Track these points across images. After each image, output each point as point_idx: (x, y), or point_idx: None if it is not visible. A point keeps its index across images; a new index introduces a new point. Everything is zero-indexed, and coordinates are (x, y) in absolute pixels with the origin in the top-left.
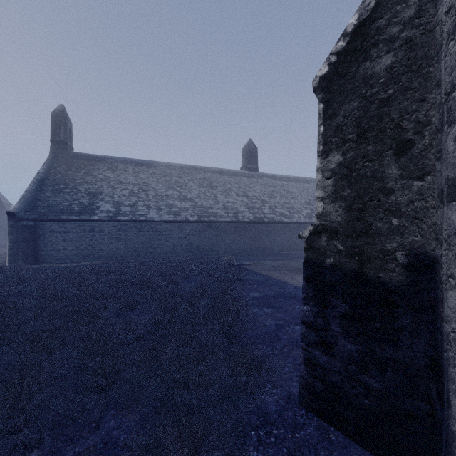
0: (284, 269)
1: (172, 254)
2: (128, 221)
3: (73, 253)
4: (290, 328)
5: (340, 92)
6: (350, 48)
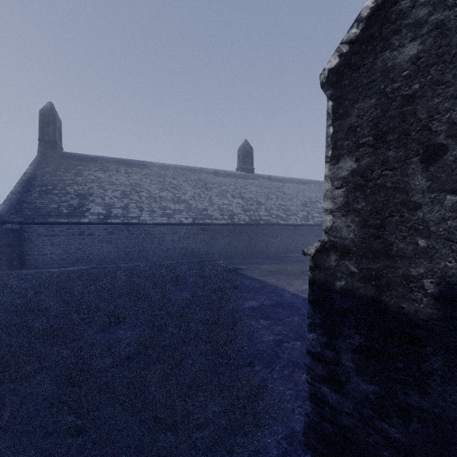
0: (281, 274)
1: (166, 257)
2: (120, 224)
3: (61, 257)
4: (289, 345)
5: (354, 87)
6: (366, 36)
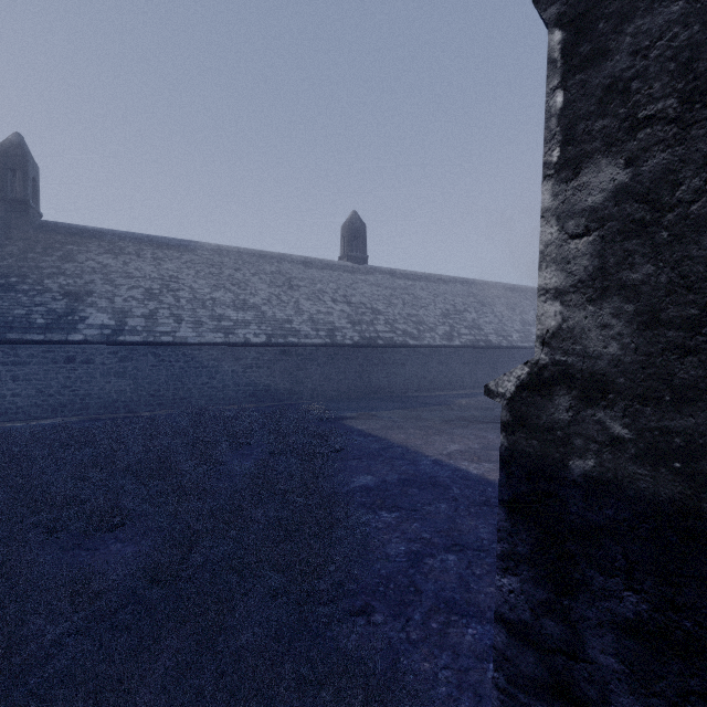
0: (413, 426)
1: (222, 400)
2: (140, 344)
3: (31, 402)
4: (436, 562)
5: None
6: None
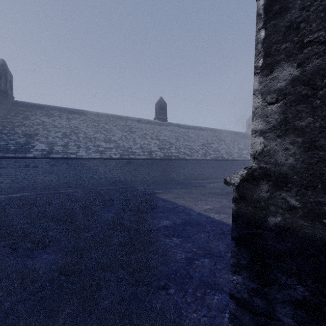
0: (188, 197)
1: (99, 184)
2: (60, 158)
3: (8, 185)
4: (199, 262)
5: None
6: None
